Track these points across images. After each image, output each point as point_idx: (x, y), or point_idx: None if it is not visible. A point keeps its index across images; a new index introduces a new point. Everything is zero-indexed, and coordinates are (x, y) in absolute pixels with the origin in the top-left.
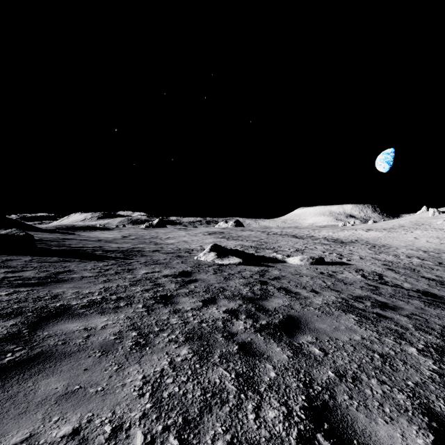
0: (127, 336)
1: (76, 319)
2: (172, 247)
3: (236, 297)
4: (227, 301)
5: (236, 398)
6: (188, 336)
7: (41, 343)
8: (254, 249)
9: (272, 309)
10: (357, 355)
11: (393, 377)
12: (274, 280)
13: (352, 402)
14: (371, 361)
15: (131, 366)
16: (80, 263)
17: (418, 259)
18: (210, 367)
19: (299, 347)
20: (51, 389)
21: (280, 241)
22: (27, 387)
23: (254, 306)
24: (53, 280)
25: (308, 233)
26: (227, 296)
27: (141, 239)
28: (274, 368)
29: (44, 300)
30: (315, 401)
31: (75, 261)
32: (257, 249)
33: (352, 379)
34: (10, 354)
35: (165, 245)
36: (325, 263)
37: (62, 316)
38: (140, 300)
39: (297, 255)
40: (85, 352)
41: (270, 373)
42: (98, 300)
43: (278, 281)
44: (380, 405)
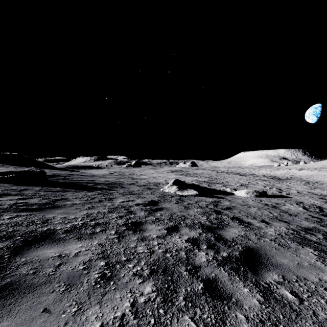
0: (95, 266)
1: (55, 244)
2: (144, 181)
3: (196, 226)
4: (188, 229)
5: None
6: (152, 269)
7: (14, 271)
8: (207, 184)
9: (230, 239)
10: None
11: None
12: (227, 210)
13: None
14: None
15: (91, 308)
16: (74, 193)
17: None
18: (175, 314)
19: (267, 288)
20: None
21: (227, 178)
22: None
23: (213, 235)
24: (49, 206)
25: (249, 171)
26: (187, 224)
27: (122, 175)
28: (247, 320)
29: (35, 224)
30: None
31: (71, 191)
32: (209, 183)
33: None
34: None
35: (139, 179)
36: (268, 196)
37: (45, 240)
38: (113, 226)
39: (243, 189)
40: (50, 285)
41: None
42: (79, 226)
43: (230, 211)
44: None
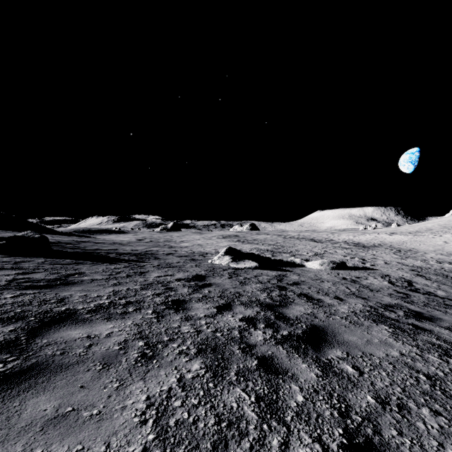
0: (133, 346)
1: (80, 325)
2: (186, 251)
3: (253, 304)
4: (244, 308)
5: (257, 429)
6: (200, 348)
7: (38, 352)
8: (271, 253)
9: (294, 317)
10: (398, 376)
11: (449, 406)
12: (294, 285)
13: (403, 440)
14: (417, 383)
15: (134, 384)
16: (92, 266)
17: (450, 264)
18: (225, 387)
19: (328, 363)
20: (38, 411)
21: (297, 245)
22: (12, 408)
23: (274, 313)
24: (62, 282)
25: (327, 236)
26: (243, 302)
27: (155, 242)
28: (301, 390)
29: (49, 303)
30: (356, 437)
31: (87, 264)
32: (274, 253)
33: (397, 408)
34: (1, 366)
35: (179, 248)
36: (347, 268)
37: (66, 321)
38: (150, 305)
39: (317, 259)
40: (84, 365)
41: (296, 397)
42: (106, 305)
43: (298, 286)
44: (440, 445)
